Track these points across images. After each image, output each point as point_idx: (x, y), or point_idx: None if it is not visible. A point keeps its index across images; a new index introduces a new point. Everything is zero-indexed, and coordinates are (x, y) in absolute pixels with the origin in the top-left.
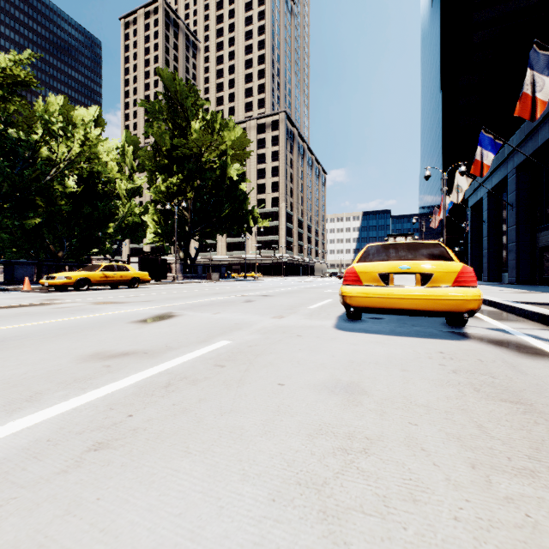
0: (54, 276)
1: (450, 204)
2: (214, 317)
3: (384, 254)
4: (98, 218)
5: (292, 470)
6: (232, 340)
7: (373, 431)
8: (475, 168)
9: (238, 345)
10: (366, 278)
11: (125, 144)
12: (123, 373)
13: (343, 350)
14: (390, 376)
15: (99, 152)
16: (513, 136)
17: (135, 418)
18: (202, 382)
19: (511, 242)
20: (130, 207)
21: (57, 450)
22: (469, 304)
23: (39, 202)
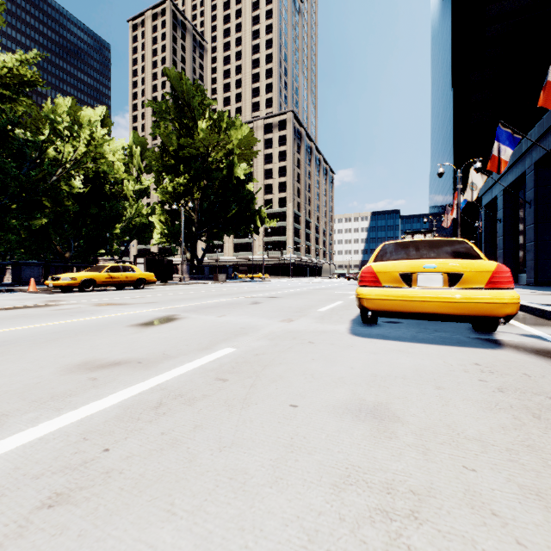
0: (59, 277)
1: (464, 203)
2: (219, 321)
3: (403, 252)
4: (105, 219)
5: (316, 550)
6: (236, 348)
7: (419, 479)
8: (492, 164)
9: (244, 353)
10: (386, 278)
11: (133, 145)
12: (110, 388)
13: (362, 360)
14: (424, 395)
15: (106, 152)
16: (531, 131)
17: (111, 453)
18: (200, 401)
19: (529, 241)
20: (138, 208)
21: (0, 506)
22: (506, 309)
23: (46, 203)
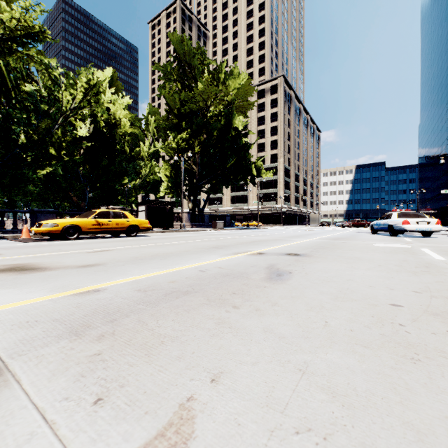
0: (41, 223)
1: None
2: None
3: None
4: (115, 171)
5: None
6: None
7: None
8: None
9: None
10: None
11: (148, 115)
12: None
13: None
14: None
15: (106, 100)
16: None
17: None
18: None
19: None
20: (151, 166)
21: None
22: None
23: (53, 153)
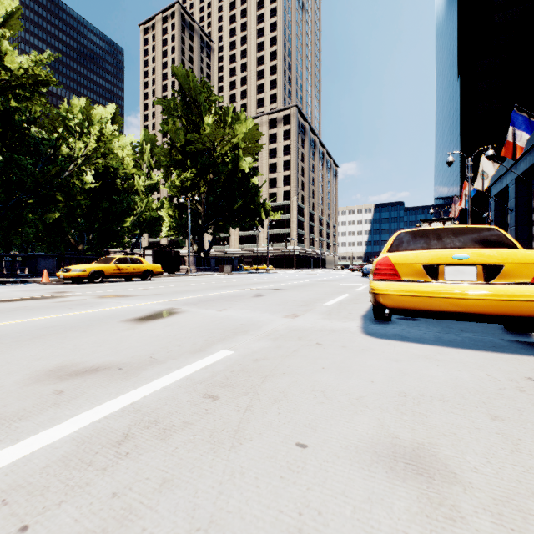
0: (69, 269)
1: (473, 192)
2: (219, 315)
3: (423, 241)
4: (115, 212)
5: None
6: (234, 350)
7: None
8: (507, 150)
9: (241, 358)
10: (406, 271)
11: (143, 142)
12: (72, 408)
13: (384, 371)
14: (479, 430)
15: (115, 147)
16: None
17: None
18: (178, 433)
19: None
20: (148, 202)
21: None
22: None
23: (59, 197)
